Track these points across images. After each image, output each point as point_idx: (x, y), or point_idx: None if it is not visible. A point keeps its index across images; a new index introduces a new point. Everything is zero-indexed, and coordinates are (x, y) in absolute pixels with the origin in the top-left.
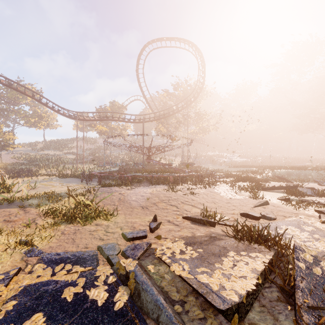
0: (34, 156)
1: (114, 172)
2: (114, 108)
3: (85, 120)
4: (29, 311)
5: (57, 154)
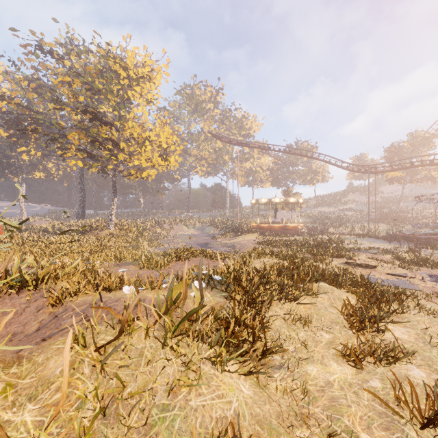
0: (313, 214)
1: (432, 235)
2: (414, 142)
3: (378, 172)
4: (437, 281)
5: (332, 211)
